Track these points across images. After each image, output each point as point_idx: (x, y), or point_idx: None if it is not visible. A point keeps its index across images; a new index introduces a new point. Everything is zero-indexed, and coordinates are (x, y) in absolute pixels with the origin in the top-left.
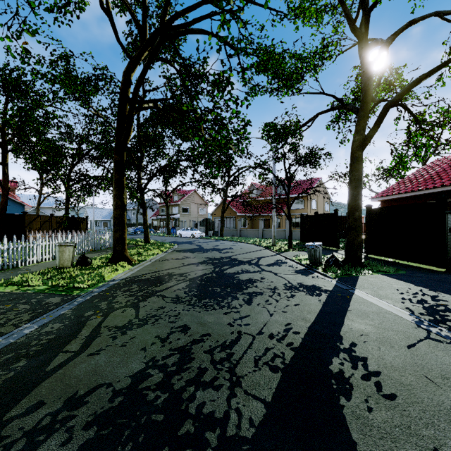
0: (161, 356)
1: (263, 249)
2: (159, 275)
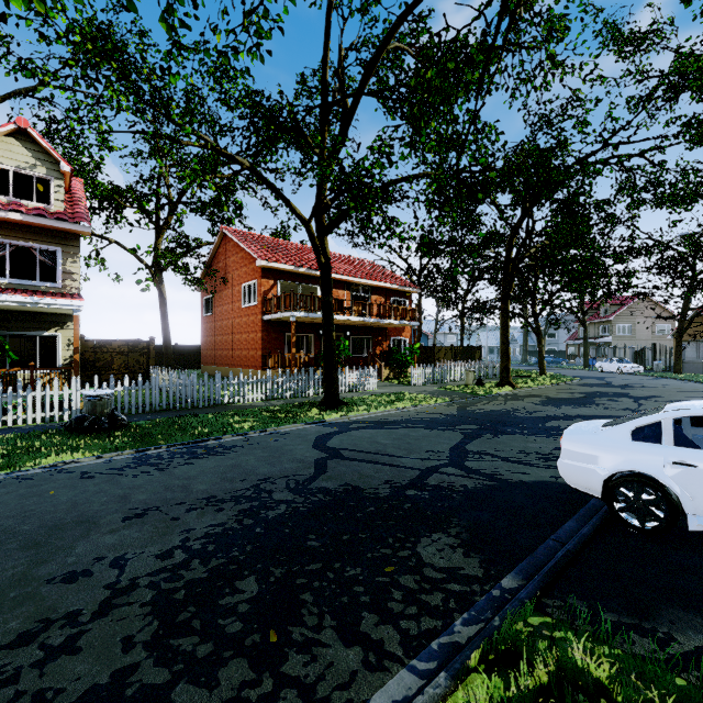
0: (508, 409)
1: None
2: (530, 395)
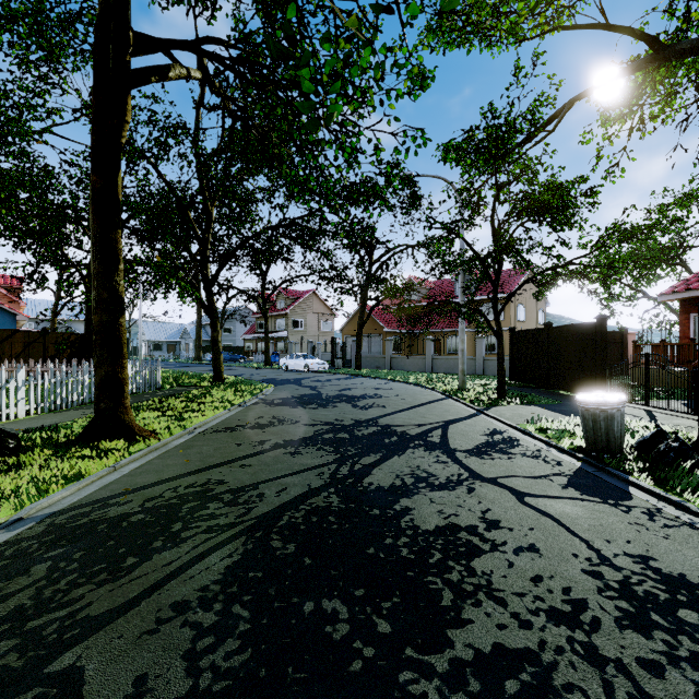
0: None
1: (442, 397)
2: (172, 495)
